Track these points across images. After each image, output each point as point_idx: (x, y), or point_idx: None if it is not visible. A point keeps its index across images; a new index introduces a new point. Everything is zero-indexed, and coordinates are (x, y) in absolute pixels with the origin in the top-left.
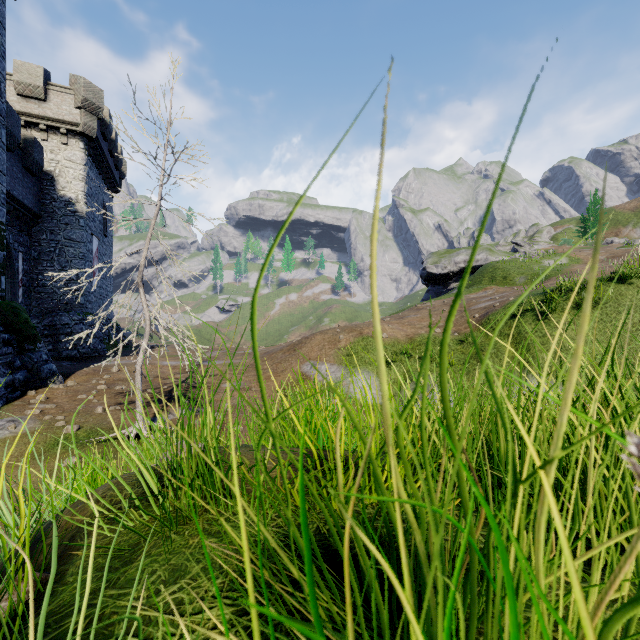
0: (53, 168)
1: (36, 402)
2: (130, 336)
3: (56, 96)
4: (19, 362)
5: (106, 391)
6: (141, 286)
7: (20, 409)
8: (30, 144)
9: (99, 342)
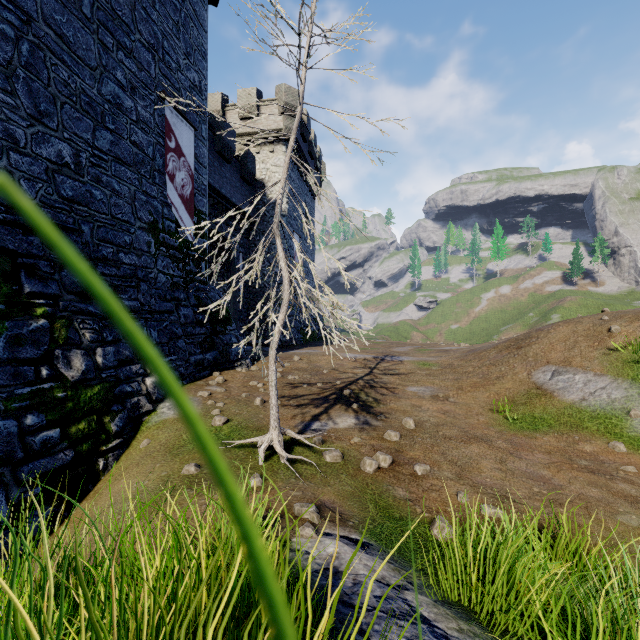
0: (264, 176)
1: (213, 384)
2: (266, 307)
3: (265, 110)
4: (210, 343)
5: (278, 380)
6: (277, 235)
7: (196, 389)
8: (245, 156)
9: (296, 332)
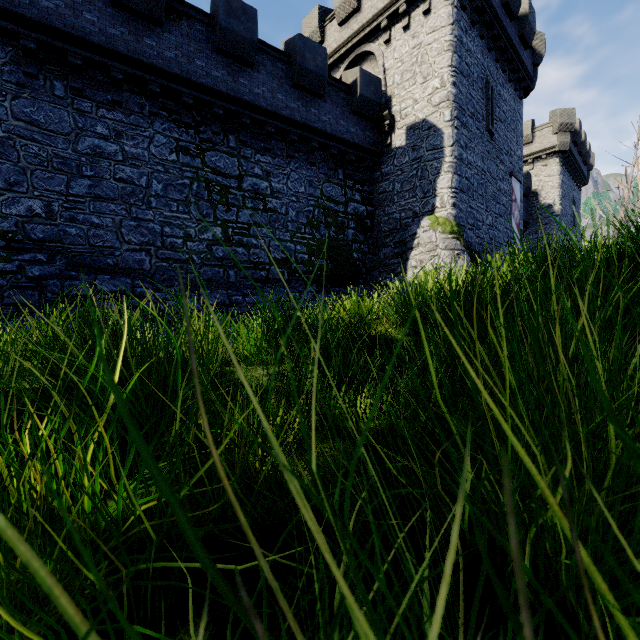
0: (536, 187)
1: None
2: None
3: (539, 134)
4: None
5: None
6: None
7: None
8: (524, 177)
9: None
